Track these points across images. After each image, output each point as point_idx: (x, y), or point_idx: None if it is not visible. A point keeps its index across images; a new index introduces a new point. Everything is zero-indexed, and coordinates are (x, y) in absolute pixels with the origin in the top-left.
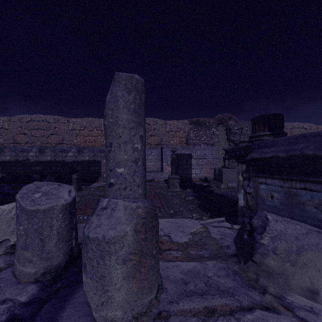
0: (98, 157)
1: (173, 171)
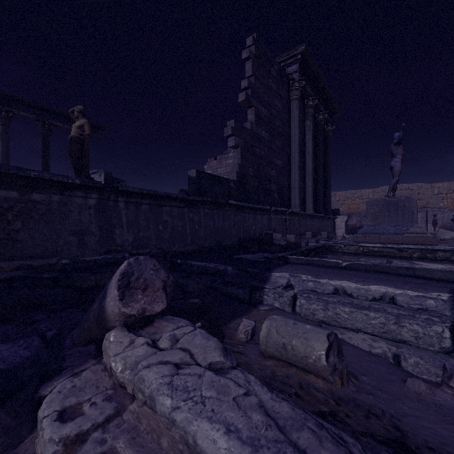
0: (363, 220)
1: (434, 229)
